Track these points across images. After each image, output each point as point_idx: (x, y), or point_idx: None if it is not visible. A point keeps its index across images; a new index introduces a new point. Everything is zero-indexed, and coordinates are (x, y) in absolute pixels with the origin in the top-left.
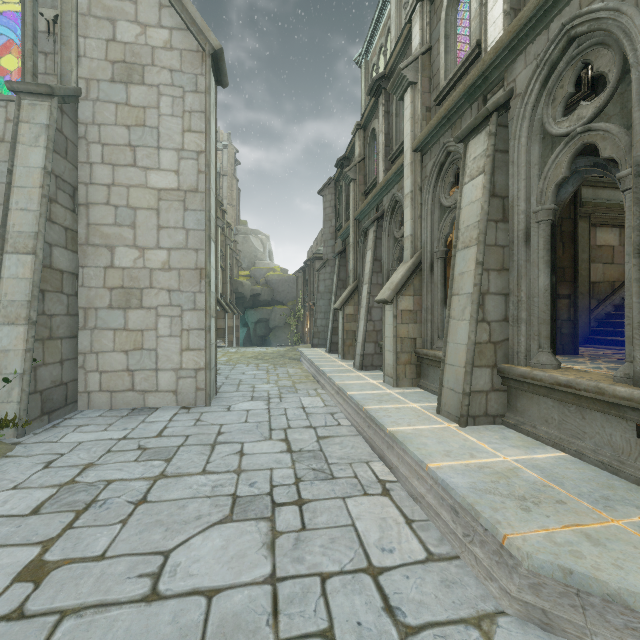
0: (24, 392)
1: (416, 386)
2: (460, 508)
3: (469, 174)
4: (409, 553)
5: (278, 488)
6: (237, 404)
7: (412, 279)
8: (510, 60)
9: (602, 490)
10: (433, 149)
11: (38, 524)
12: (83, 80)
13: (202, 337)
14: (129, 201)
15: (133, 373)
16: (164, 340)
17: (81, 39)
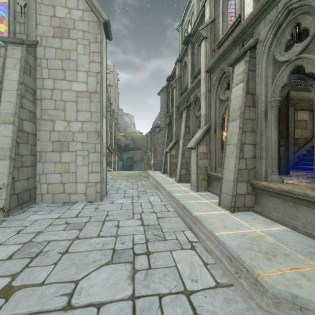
0: (8, 194)
1: (207, 191)
2: (233, 257)
3: (235, 82)
4: (206, 282)
5: (136, 245)
6: (116, 200)
7: (205, 137)
8: (256, 23)
9: (308, 248)
10: (216, 70)
11: (10, 265)
12: (39, 36)
13: (99, 166)
14: (62, 97)
15: (64, 184)
16: (80, 167)
17: (38, 16)
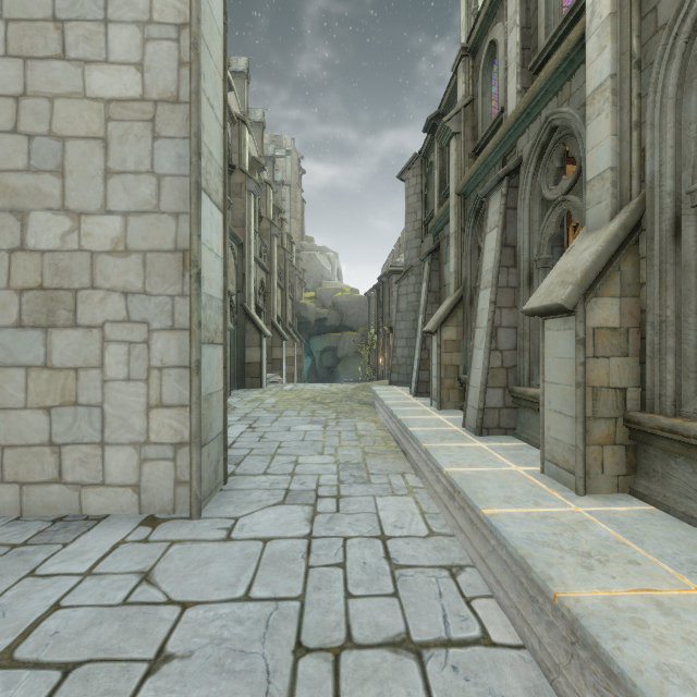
0: None
1: (626, 492)
2: None
3: None
4: None
5: None
6: (251, 515)
7: (618, 261)
8: None
9: None
10: None
11: None
12: None
13: (186, 382)
14: (53, 125)
15: (60, 449)
16: (116, 387)
17: None
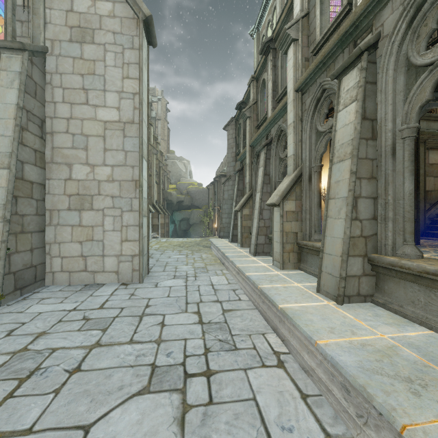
0: None
1: (297, 268)
2: (351, 387)
3: (343, 103)
4: (307, 433)
5: (190, 358)
6: (163, 281)
7: (294, 188)
8: (378, 9)
9: None
10: (311, 88)
11: None
12: (49, 41)
13: (137, 231)
14: (83, 130)
15: (86, 258)
16: (109, 233)
17: (47, 10)
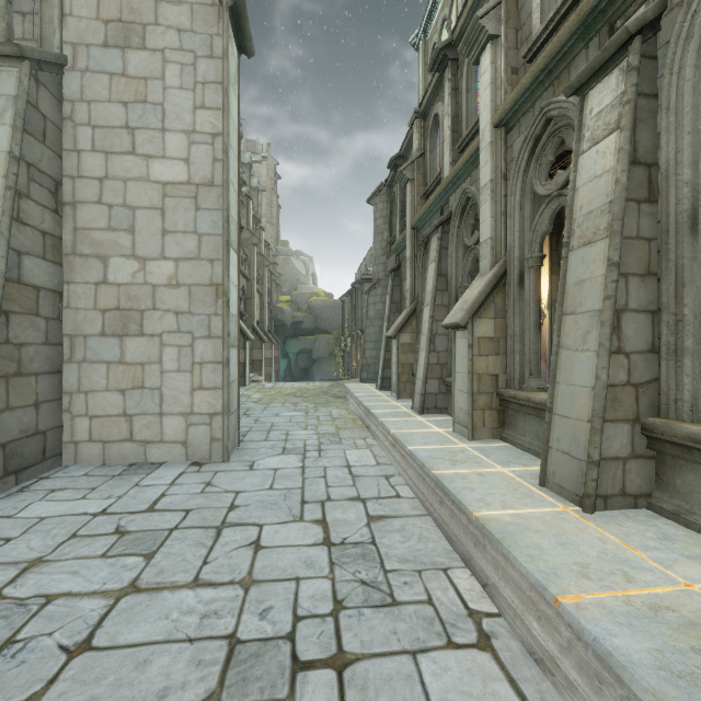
0: None
1: (498, 438)
2: None
3: (590, 137)
4: None
5: (305, 623)
6: (263, 459)
7: (493, 296)
8: None
9: None
10: (523, 120)
11: None
12: (69, 45)
13: (219, 372)
14: (126, 199)
15: (131, 418)
16: (170, 376)
17: None
